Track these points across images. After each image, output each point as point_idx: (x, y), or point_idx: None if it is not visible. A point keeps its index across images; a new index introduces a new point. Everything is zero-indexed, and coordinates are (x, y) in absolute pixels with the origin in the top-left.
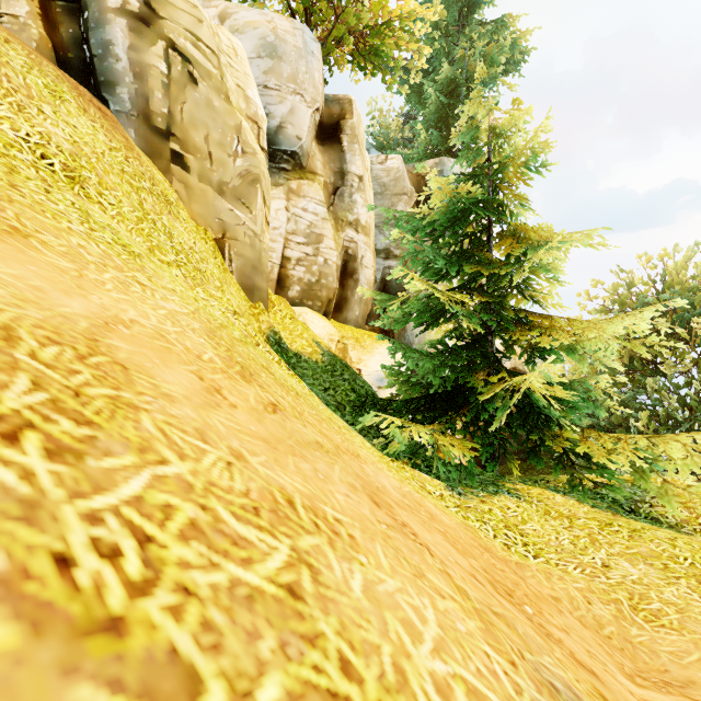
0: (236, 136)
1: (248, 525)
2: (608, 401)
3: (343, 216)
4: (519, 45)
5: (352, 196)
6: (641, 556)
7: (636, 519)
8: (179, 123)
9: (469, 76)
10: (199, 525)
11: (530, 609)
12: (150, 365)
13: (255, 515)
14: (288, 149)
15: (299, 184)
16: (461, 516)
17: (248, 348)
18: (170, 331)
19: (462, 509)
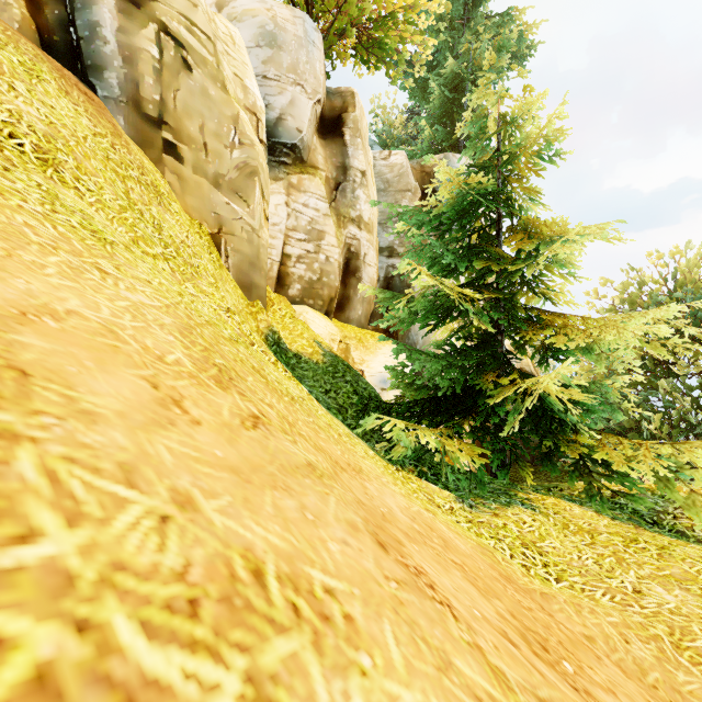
0: (233, 126)
1: (169, 644)
2: (625, 404)
3: (345, 212)
4: (526, 38)
5: (354, 192)
6: (675, 580)
7: (661, 533)
8: (171, 111)
9: (474, 70)
10: (57, 675)
11: (570, 665)
12: (75, 369)
13: (189, 617)
14: (288, 142)
15: (300, 179)
16: (474, 533)
17: (237, 348)
18: (126, 326)
19: (475, 525)
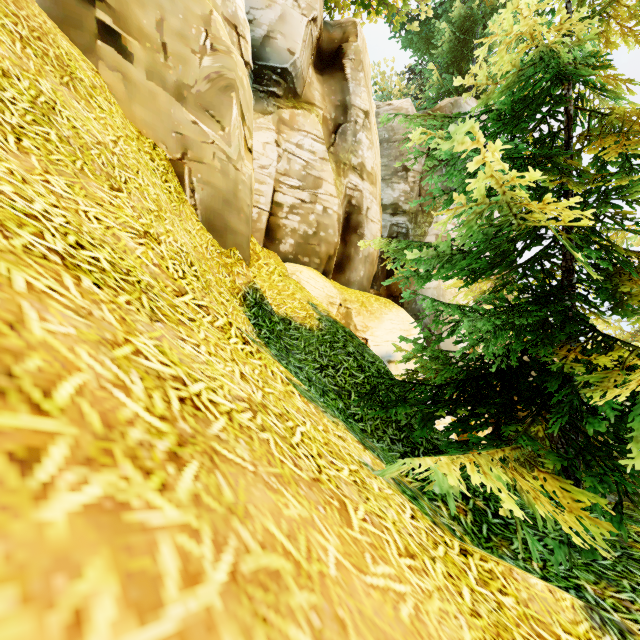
0: (203, 29)
1: None
2: None
3: (345, 158)
4: None
5: (356, 135)
6: None
7: None
8: None
9: (486, 11)
10: None
11: None
12: None
13: None
14: (278, 66)
15: (292, 114)
16: None
17: None
18: None
19: None
